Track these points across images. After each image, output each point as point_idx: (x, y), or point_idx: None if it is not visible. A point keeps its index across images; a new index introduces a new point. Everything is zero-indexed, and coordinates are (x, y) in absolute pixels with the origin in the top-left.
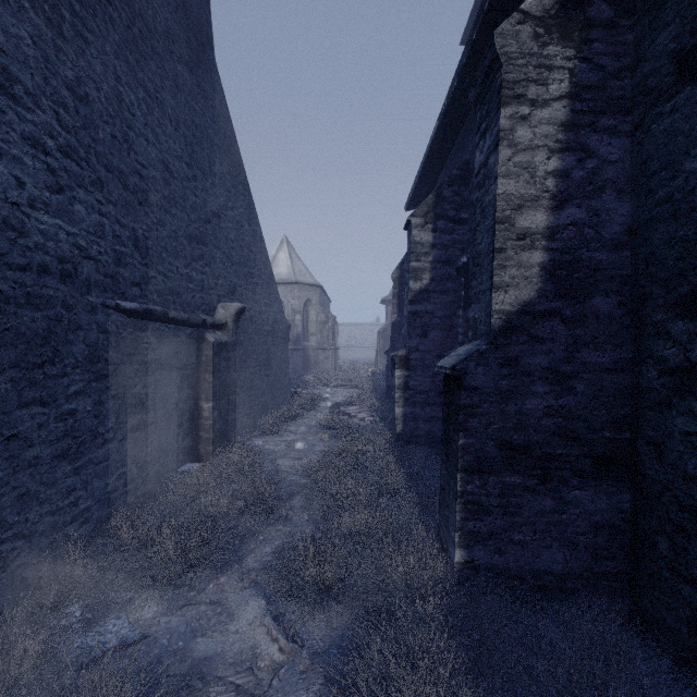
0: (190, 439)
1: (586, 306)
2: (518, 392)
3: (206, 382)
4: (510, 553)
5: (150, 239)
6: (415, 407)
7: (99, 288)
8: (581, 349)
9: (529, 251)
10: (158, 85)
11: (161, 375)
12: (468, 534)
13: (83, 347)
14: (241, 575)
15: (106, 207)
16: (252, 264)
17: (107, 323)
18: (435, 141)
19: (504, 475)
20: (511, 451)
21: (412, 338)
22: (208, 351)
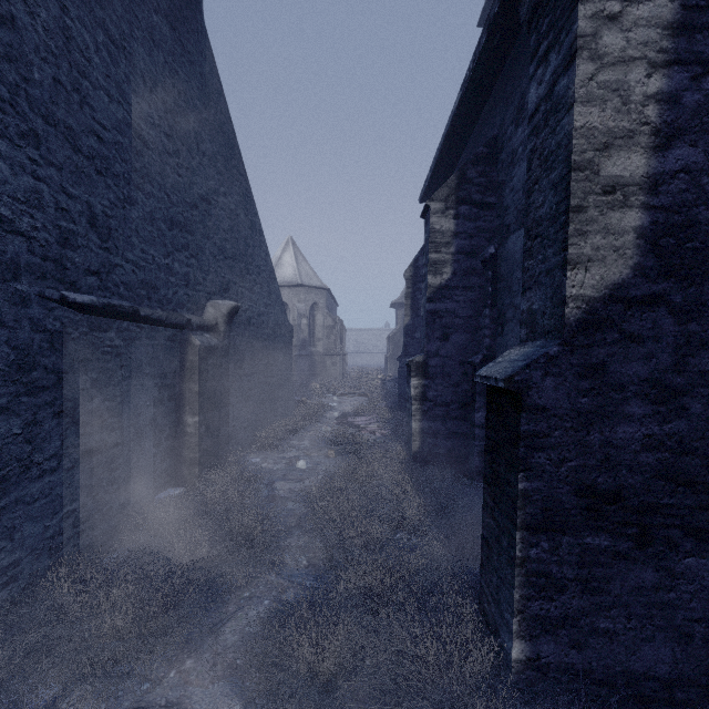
0: (171, 459)
1: (704, 289)
2: (605, 414)
3: (191, 393)
4: (592, 648)
5: (114, 218)
6: (434, 421)
7: (34, 273)
8: (697, 351)
9: (621, 209)
10: (126, 32)
11: (131, 385)
12: (532, 619)
13: (6, 351)
14: (214, 656)
15: (44, 169)
16: (249, 259)
17: (47, 320)
18: (456, 116)
19: (584, 534)
20: (594, 500)
21: (430, 341)
22: (193, 356)
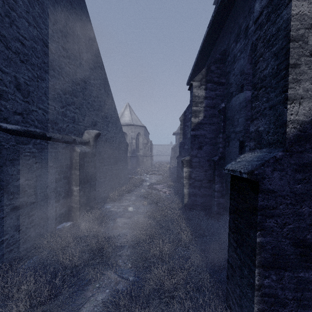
0: (65, 208)
1: None
2: None
3: (75, 175)
4: None
5: (31, 86)
6: (195, 189)
7: None
8: None
9: None
10: None
11: (41, 172)
12: None
13: None
14: None
15: None
16: (106, 111)
17: None
18: (205, 41)
19: (299, 271)
20: (305, 249)
21: (193, 149)
22: (76, 157)
